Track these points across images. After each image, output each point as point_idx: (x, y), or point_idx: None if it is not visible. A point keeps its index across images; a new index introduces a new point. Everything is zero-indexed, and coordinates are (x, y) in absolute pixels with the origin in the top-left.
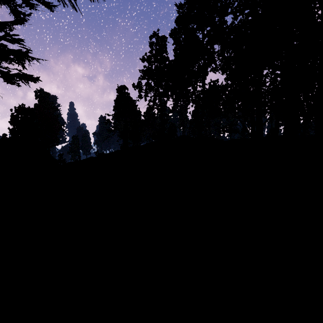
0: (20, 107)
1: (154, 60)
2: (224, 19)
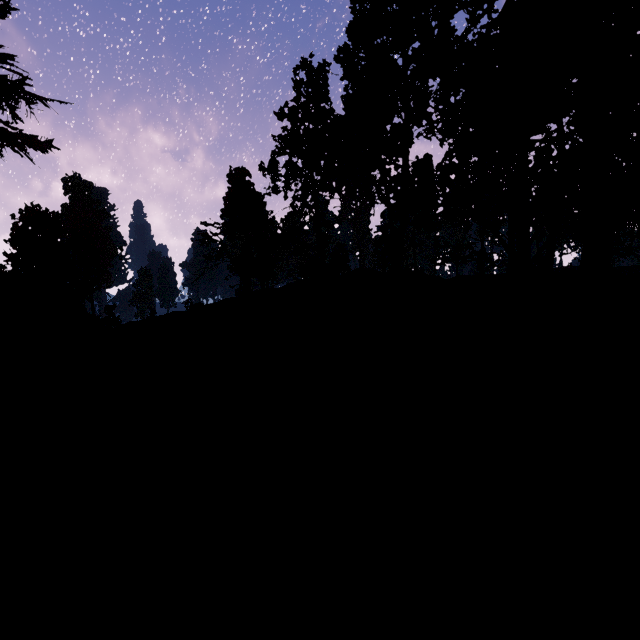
0: (28, 209)
1: (303, 117)
2: (449, 25)
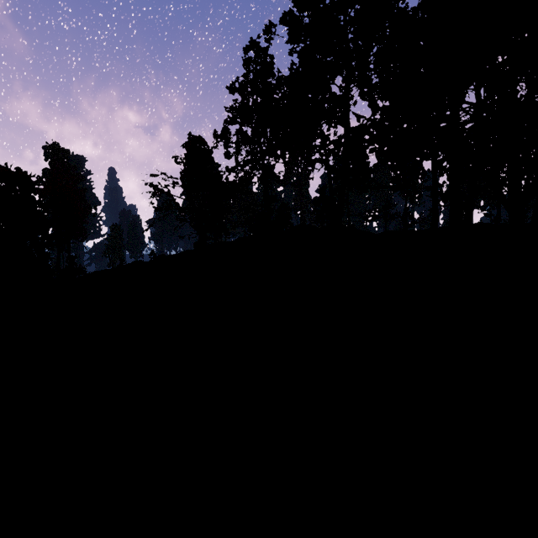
0: (2, 169)
1: (251, 90)
2: None
